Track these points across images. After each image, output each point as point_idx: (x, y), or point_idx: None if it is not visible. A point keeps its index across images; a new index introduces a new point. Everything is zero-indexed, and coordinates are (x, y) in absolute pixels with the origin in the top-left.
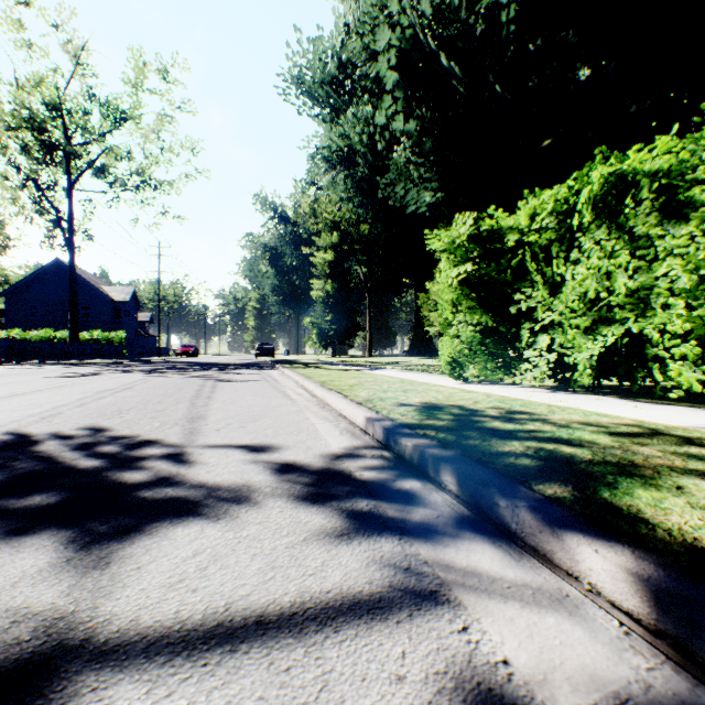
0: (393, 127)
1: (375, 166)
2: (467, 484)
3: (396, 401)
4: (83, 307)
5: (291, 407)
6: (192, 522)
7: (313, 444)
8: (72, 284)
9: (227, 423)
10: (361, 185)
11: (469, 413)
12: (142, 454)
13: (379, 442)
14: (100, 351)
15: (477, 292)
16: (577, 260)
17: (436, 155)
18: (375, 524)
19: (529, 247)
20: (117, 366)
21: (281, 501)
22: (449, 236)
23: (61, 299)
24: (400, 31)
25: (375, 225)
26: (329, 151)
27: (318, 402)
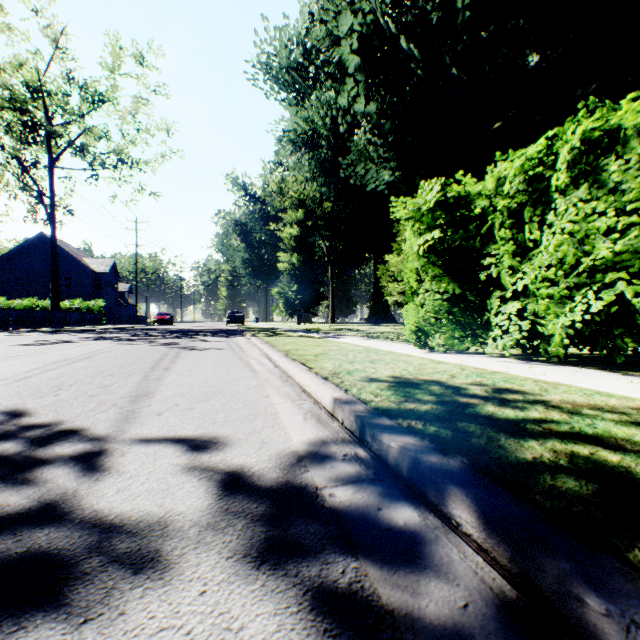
0: (355, 108)
1: (337, 148)
2: (503, 536)
3: (364, 375)
4: (66, 278)
5: (251, 380)
6: (32, 634)
7: (269, 436)
8: (53, 256)
9: (174, 403)
10: (325, 165)
11: (452, 392)
12: (45, 456)
13: (351, 432)
14: (80, 319)
15: (444, 259)
16: (553, 225)
17: (395, 136)
18: (361, 636)
19: (498, 213)
20: (92, 333)
21: (206, 564)
22: (415, 203)
23: (44, 270)
24: (361, 16)
25: (337, 202)
26: (295, 134)
27: (281, 374)
